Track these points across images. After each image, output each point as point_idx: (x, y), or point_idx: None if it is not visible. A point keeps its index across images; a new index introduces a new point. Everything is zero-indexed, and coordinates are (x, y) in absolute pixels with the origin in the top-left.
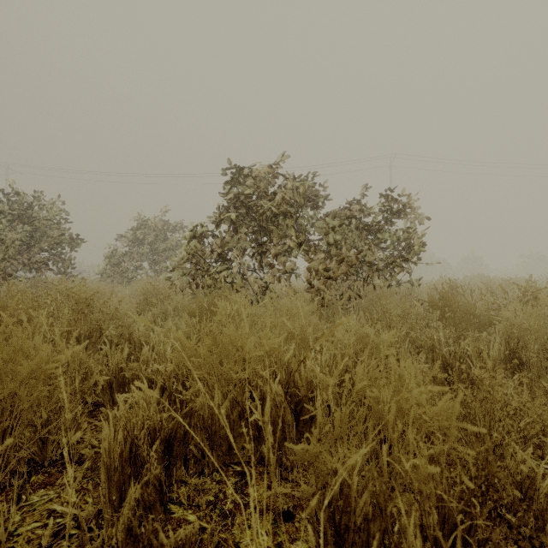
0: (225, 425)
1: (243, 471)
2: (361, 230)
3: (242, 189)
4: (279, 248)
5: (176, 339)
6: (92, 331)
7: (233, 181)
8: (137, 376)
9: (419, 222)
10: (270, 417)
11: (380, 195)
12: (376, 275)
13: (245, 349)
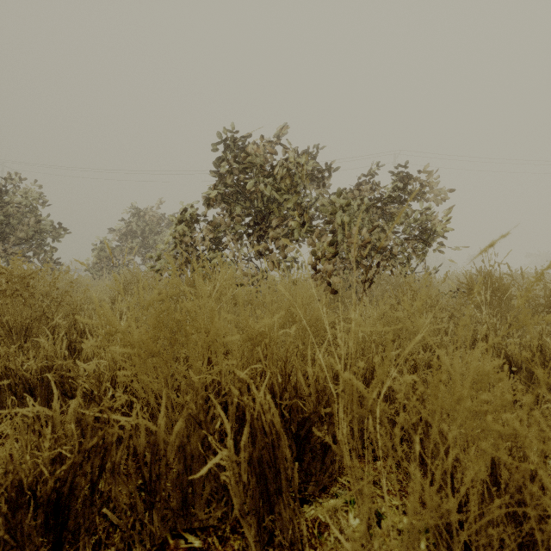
0: (176, 463)
1: (204, 549)
2: (372, 213)
3: (237, 165)
4: (278, 231)
5: (99, 318)
6: (35, 321)
7: (226, 155)
8: (74, 378)
9: (438, 203)
10: (252, 452)
11: (394, 173)
12: (391, 261)
13: (211, 334)
